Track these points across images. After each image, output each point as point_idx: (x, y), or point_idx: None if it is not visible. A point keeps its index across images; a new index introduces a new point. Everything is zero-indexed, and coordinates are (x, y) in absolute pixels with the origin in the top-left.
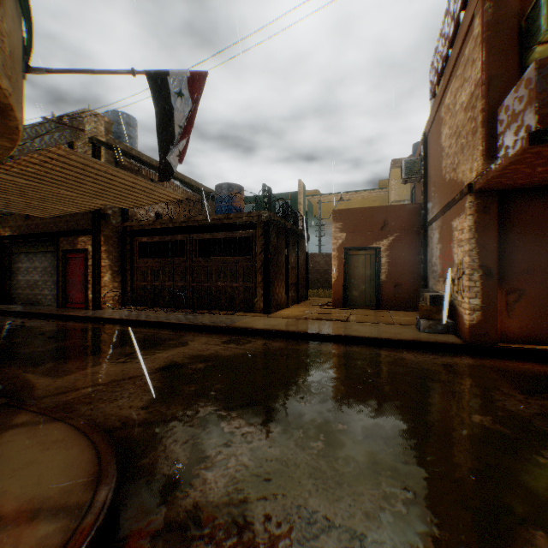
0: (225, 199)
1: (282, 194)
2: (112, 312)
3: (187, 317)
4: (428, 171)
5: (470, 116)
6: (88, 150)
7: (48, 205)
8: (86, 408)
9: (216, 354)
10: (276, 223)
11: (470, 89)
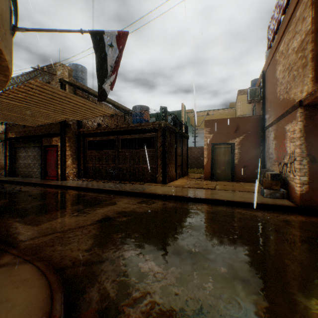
0: (138, 114)
1: (171, 112)
2: (72, 182)
3: (115, 185)
4: (265, 95)
5: (301, 56)
6: (58, 86)
7: (34, 118)
8: (49, 250)
9: (133, 211)
10: (170, 129)
11: (301, 38)
